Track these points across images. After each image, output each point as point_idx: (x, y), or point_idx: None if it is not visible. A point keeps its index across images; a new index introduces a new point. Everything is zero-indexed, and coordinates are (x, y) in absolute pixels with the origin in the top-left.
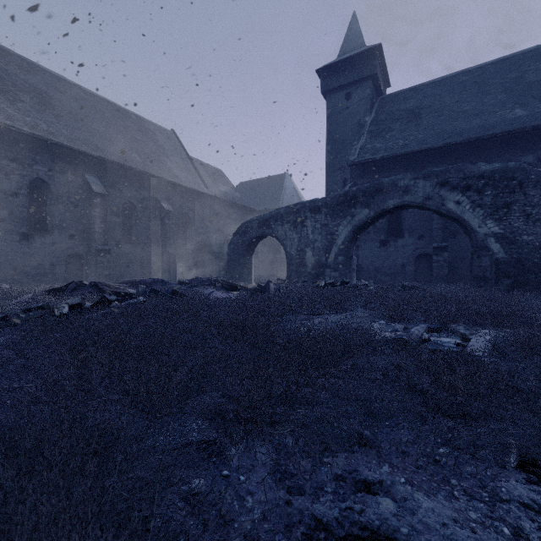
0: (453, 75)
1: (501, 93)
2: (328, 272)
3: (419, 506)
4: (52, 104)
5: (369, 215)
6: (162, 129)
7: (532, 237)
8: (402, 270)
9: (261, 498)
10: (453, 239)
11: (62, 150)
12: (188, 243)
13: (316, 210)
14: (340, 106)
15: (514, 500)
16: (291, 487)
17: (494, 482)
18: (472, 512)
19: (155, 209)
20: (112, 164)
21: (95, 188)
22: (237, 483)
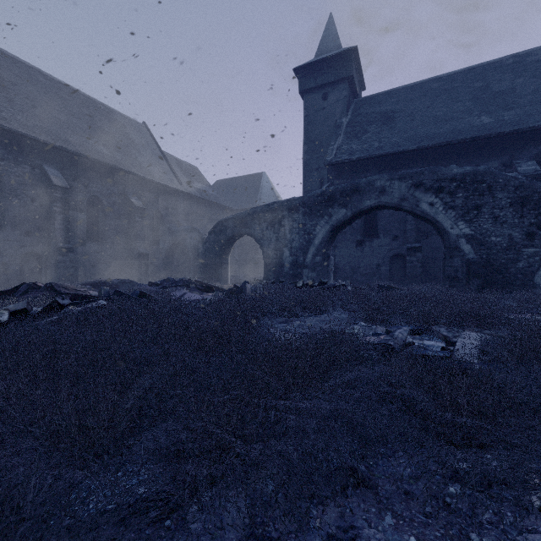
0: (425, 82)
1: (469, 101)
2: (306, 272)
3: None
4: (5, 87)
5: (347, 215)
6: (133, 122)
7: (499, 239)
8: (378, 270)
9: None
10: (425, 240)
11: (17, 138)
12: (161, 242)
13: (294, 209)
14: (317, 106)
15: None
16: None
17: (522, 535)
18: None
19: (125, 205)
20: (76, 155)
21: (55, 181)
22: None
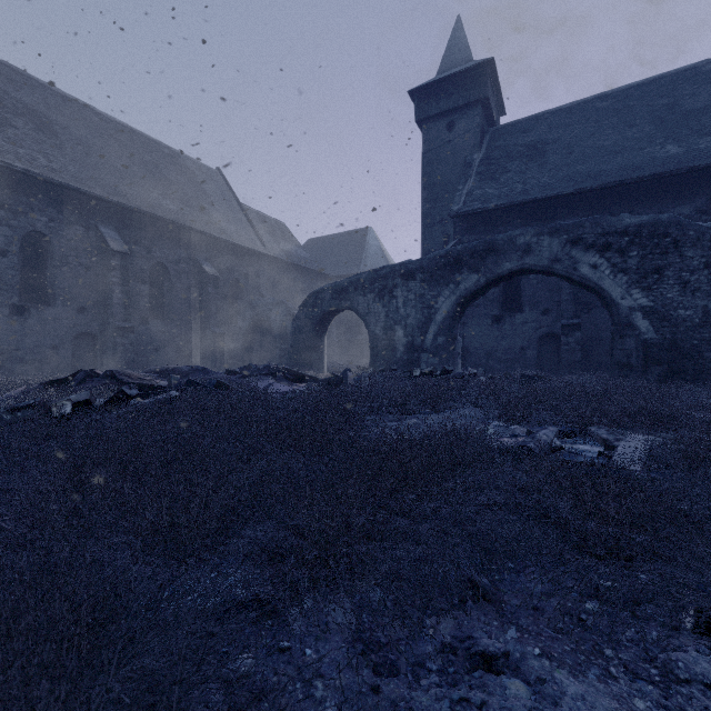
0: (587, 100)
1: (649, 124)
2: (424, 358)
3: (563, 692)
4: (55, 131)
5: (479, 283)
6: (204, 167)
7: (690, 312)
8: (522, 354)
9: (336, 682)
10: (587, 314)
11: (69, 194)
12: (239, 319)
13: (409, 275)
14: (440, 139)
15: (696, 681)
16: (379, 664)
17: (665, 652)
18: (639, 700)
19: (195, 273)
20: (137, 213)
21: (112, 245)
22: (302, 659)
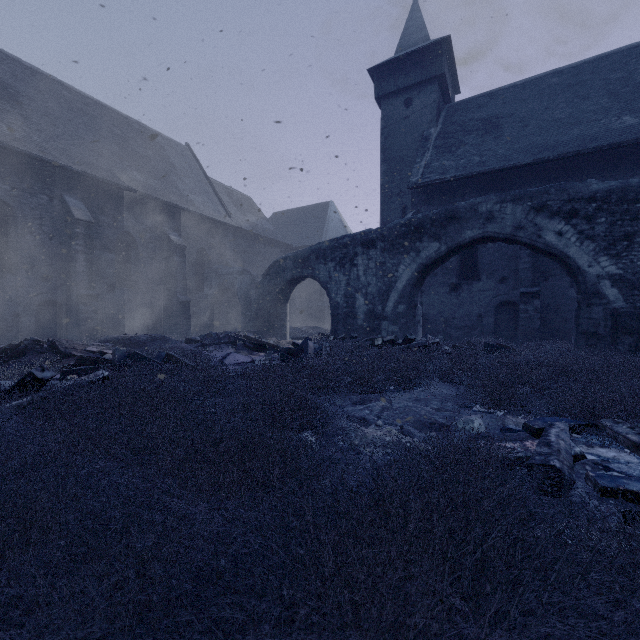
0: (540, 77)
1: (604, 97)
2: (385, 325)
3: None
4: (21, 102)
5: (440, 251)
6: (174, 143)
7: None
8: (479, 322)
9: None
10: (544, 283)
11: (32, 163)
12: (206, 287)
13: (369, 243)
14: (398, 114)
15: None
16: None
17: None
18: None
19: (162, 243)
20: (103, 183)
21: (76, 214)
22: None
